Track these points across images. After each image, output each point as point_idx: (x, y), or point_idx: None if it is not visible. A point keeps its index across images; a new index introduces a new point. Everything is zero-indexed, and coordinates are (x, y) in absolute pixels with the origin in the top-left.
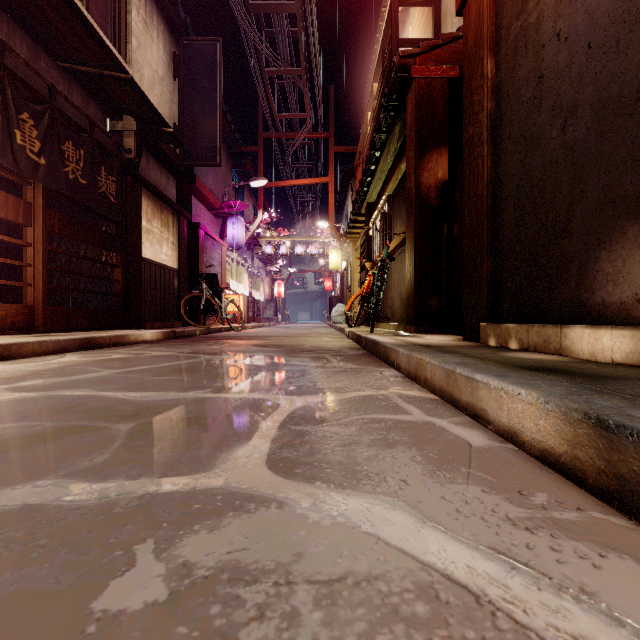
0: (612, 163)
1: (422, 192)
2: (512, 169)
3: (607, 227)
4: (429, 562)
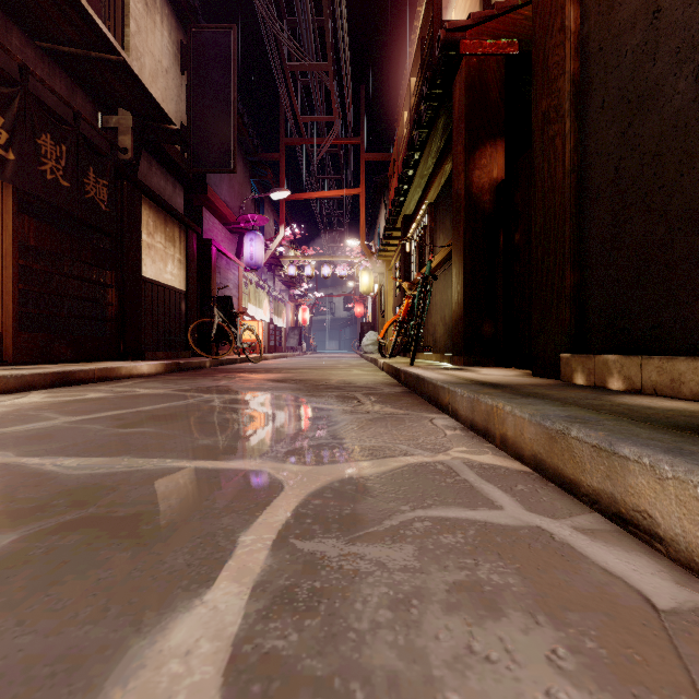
0: None
1: (473, 194)
2: (608, 147)
3: None
4: None
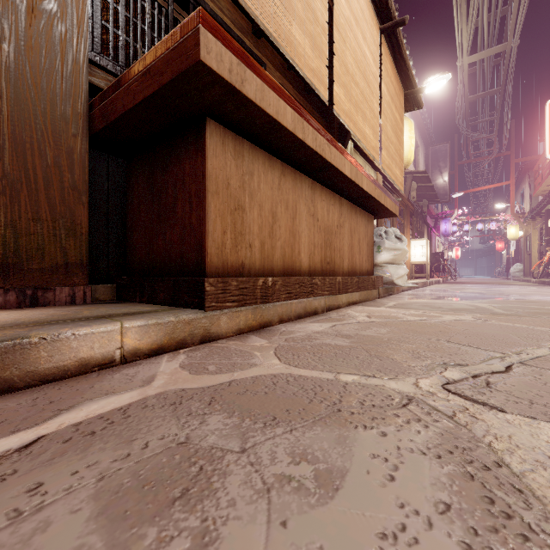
0: None
1: None
2: None
3: None
4: None
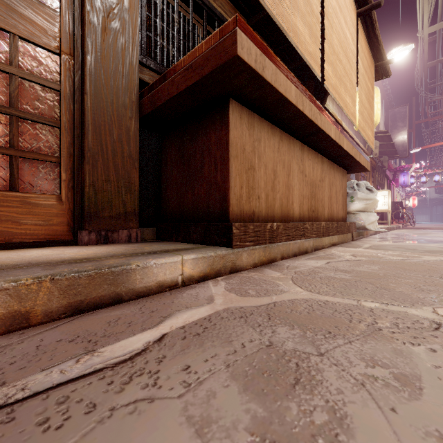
0: None
1: None
2: None
3: None
4: None
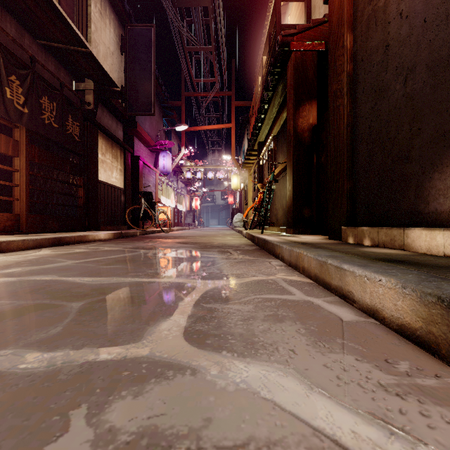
0: (443, 107)
1: (298, 133)
2: (365, 114)
3: (439, 155)
4: (319, 427)
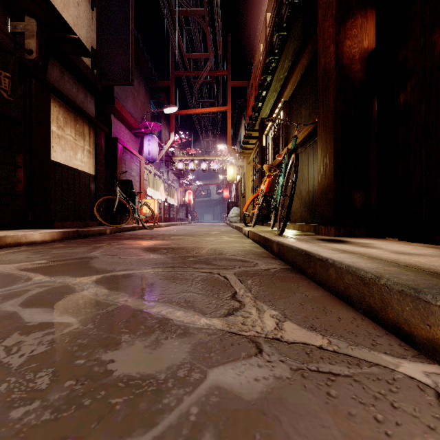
0: None
1: (344, 64)
2: None
3: None
4: None
